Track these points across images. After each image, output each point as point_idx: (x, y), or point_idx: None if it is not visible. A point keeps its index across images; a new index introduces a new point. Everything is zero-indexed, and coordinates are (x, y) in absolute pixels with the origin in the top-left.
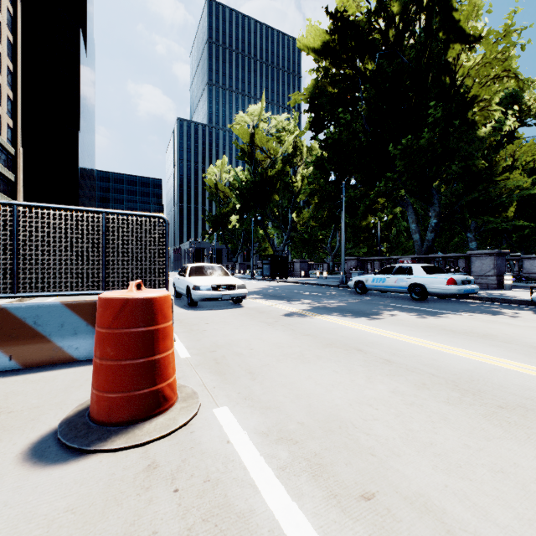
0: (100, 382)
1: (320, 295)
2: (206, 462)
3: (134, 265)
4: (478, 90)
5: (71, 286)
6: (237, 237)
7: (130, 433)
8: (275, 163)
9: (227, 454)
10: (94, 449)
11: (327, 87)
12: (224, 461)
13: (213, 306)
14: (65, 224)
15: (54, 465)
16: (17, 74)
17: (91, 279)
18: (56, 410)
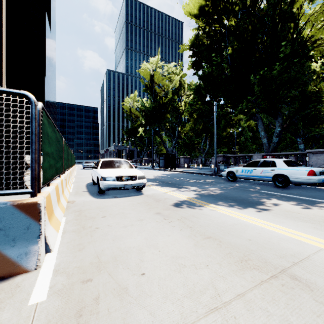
0: None
1: (202, 182)
2: None
3: None
4: (316, 32)
5: None
6: (143, 142)
7: None
8: (167, 94)
9: None
10: None
11: (203, 39)
12: None
13: (118, 193)
14: None
15: None
16: (2, 38)
17: None
18: None
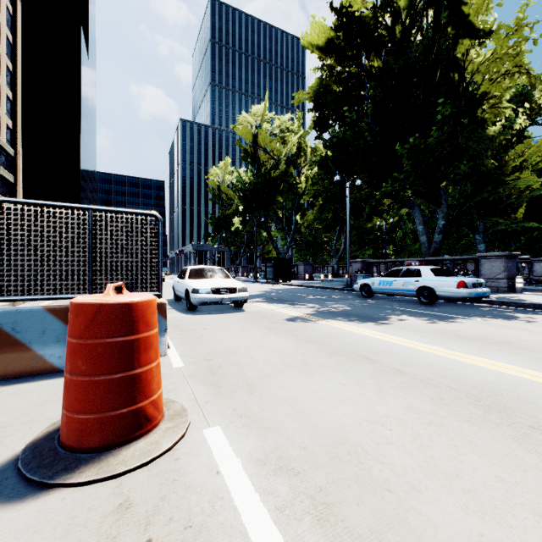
0: (69, 401)
1: (324, 298)
2: (189, 500)
3: (124, 267)
4: (488, 86)
5: (54, 289)
6: (240, 239)
7: (103, 461)
8: (278, 164)
9: (215, 489)
10: (57, 482)
11: (332, 85)
12: (210, 499)
13: (213, 310)
14: (48, 222)
15: (7, 503)
16: (16, 74)
17: (77, 281)
18: (24, 431)
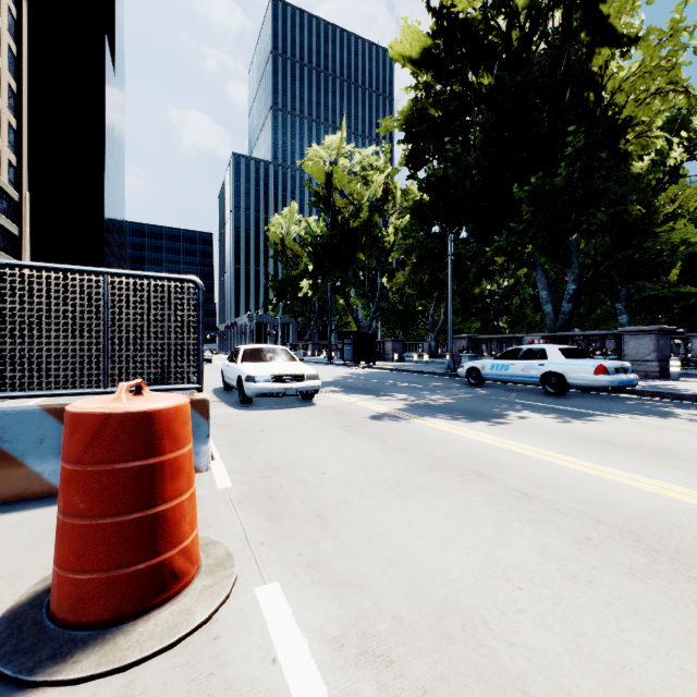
0: (62, 553)
1: (420, 387)
2: None
3: (152, 351)
4: (634, 109)
5: (57, 383)
6: (310, 308)
7: (108, 644)
8: (359, 211)
9: (270, 690)
10: (39, 680)
11: (429, 109)
12: None
13: (273, 403)
14: (48, 291)
15: None
16: (21, 96)
17: (87, 371)
18: (3, 589)
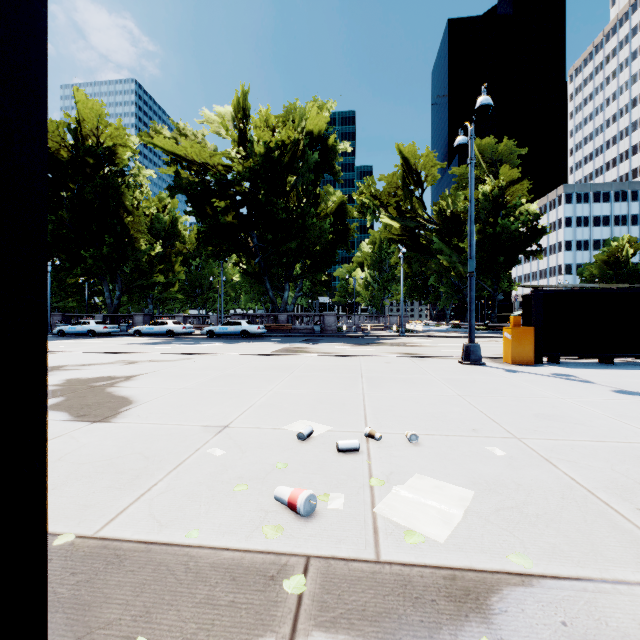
0: None
1: None
2: None
3: None
4: (134, 233)
5: None
6: None
7: None
8: None
9: None
10: None
11: None
12: None
13: None
14: None
15: None
16: None
17: None
18: None
